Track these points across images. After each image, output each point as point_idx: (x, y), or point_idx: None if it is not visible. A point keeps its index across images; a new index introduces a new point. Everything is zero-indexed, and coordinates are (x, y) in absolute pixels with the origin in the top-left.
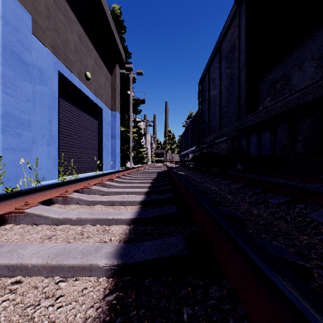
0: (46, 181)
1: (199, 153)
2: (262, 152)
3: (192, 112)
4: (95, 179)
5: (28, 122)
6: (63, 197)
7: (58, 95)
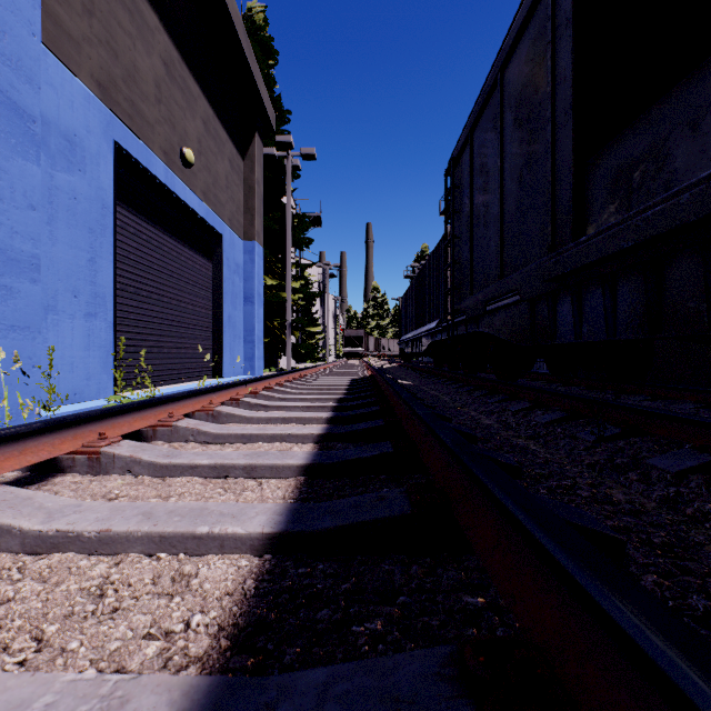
0: (82, 404)
1: (445, 337)
2: (620, 332)
3: (426, 247)
4: (193, 400)
5: (30, 259)
6: (89, 454)
7: (114, 199)
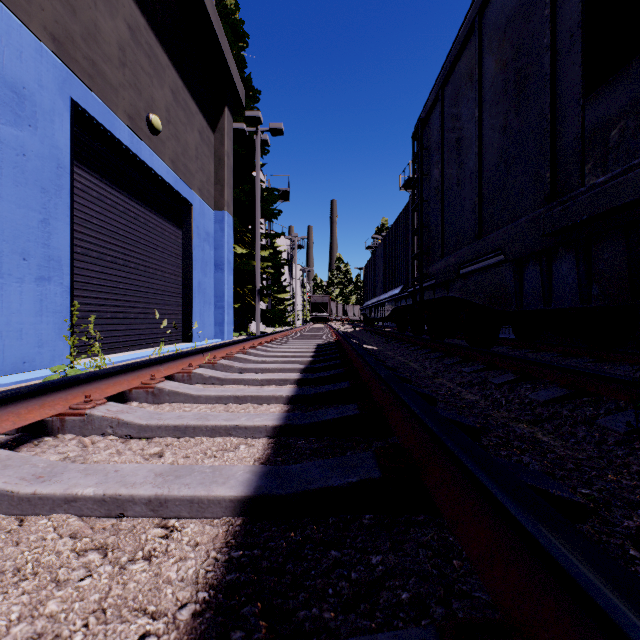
0: (31, 373)
1: (409, 302)
2: None
3: (386, 221)
4: (130, 375)
5: None
6: None
7: (72, 159)
